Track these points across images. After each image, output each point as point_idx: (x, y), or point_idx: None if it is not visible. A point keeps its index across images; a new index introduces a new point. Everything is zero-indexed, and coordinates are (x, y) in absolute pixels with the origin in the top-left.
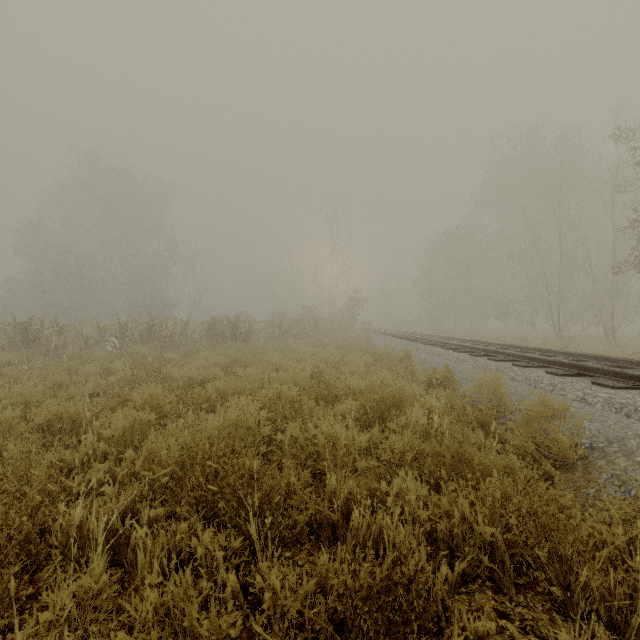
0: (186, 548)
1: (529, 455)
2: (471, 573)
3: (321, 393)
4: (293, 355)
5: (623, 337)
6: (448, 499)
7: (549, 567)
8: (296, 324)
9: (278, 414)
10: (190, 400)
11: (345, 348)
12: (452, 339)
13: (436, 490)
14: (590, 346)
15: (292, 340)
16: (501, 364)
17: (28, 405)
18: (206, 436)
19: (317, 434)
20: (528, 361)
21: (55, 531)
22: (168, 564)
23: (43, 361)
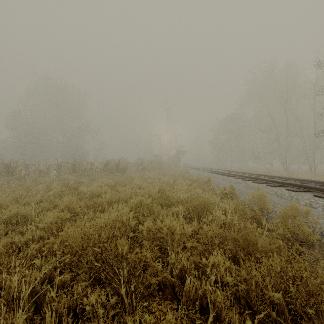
0: (80, 305)
1: (287, 239)
2: (262, 320)
3: (164, 201)
4: (148, 180)
5: (319, 170)
6: (245, 270)
7: (316, 320)
8: (150, 164)
9: (140, 213)
10: (91, 205)
11: (175, 176)
12: (231, 171)
13: (233, 260)
14: (304, 175)
15: (148, 172)
16: (260, 185)
17: (1, 208)
18: (96, 229)
19: (162, 226)
20: (274, 183)
21: (0, 291)
22: (68, 315)
23: (16, 183)
